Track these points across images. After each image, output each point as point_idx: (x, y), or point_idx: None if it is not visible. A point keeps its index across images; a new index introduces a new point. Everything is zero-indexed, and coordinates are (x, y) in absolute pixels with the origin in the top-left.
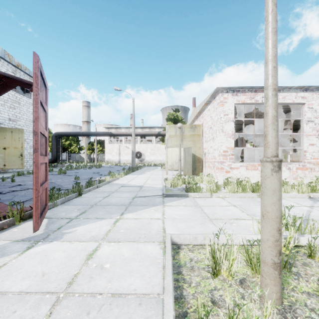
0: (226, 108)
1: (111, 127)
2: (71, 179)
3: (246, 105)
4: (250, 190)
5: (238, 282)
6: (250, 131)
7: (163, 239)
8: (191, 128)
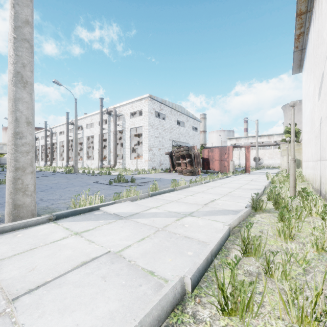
0: None
1: (232, 138)
2: None
3: None
4: None
5: None
6: None
7: None
8: (297, 145)
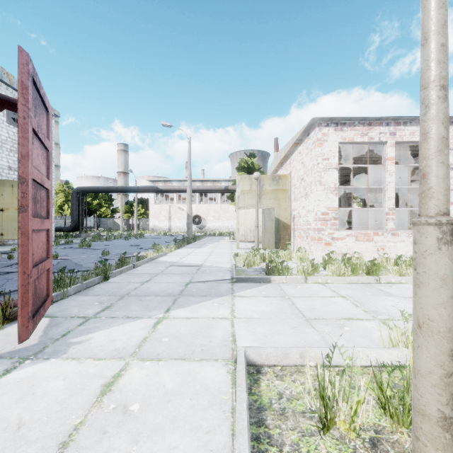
0: (326, 149)
1: (158, 181)
2: (97, 254)
3: (355, 146)
4: (363, 272)
5: (368, 443)
6: (360, 185)
7: (232, 356)
8: (273, 180)
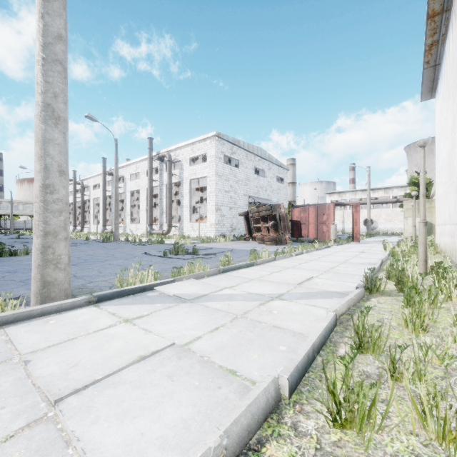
0: None
1: (333, 193)
2: None
3: None
4: None
5: None
6: None
7: None
8: (427, 202)
